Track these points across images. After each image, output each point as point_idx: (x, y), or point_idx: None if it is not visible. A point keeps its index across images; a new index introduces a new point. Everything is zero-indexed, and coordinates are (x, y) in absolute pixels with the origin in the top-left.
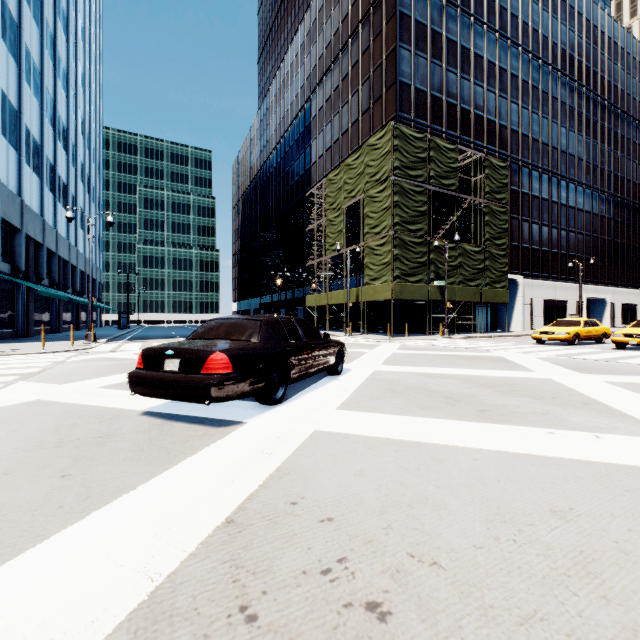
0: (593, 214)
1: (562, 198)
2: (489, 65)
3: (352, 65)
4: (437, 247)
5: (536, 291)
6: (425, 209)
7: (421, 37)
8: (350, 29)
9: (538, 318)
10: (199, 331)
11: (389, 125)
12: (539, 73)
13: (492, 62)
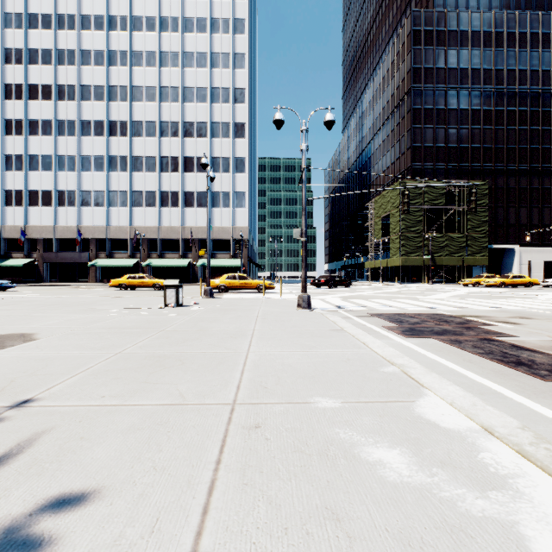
0: None
1: None
2: (485, 112)
3: (391, 130)
4: (427, 238)
5: (535, 255)
6: (421, 219)
7: (428, 117)
8: (390, 109)
9: (537, 274)
10: (319, 277)
11: (399, 181)
12: (539, 99)
13: (488, 109)
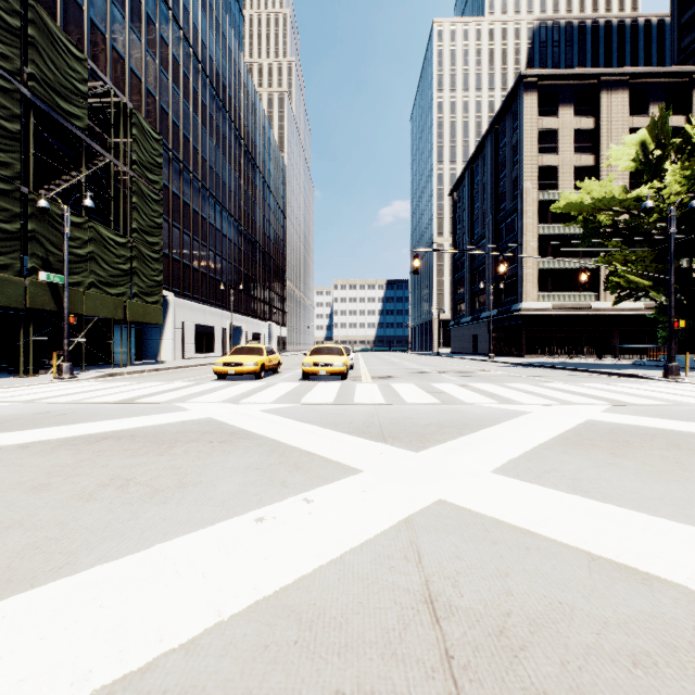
0: (234, 243)
1: (211, 216)
2: None
3: None
4: (46, 211)
5: (188, 313)
6: (17, 129)
7: None
8: None
9: (190, 345)
10: None
11: None
12: (190, 63)
13: None
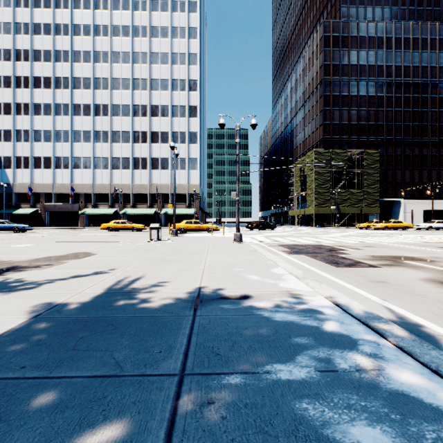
0: None
1: (441, 152)
2: (379, 98)
3: (308, 110)
4: (334, 193)
5: (416, 206)
6: (329, 178)
7: (335, 101)
8: (308, 94)
9: (417, 220)
10: (252, 222)
11: (313, 150)
12: (419, 88)
13: (381, 96)
